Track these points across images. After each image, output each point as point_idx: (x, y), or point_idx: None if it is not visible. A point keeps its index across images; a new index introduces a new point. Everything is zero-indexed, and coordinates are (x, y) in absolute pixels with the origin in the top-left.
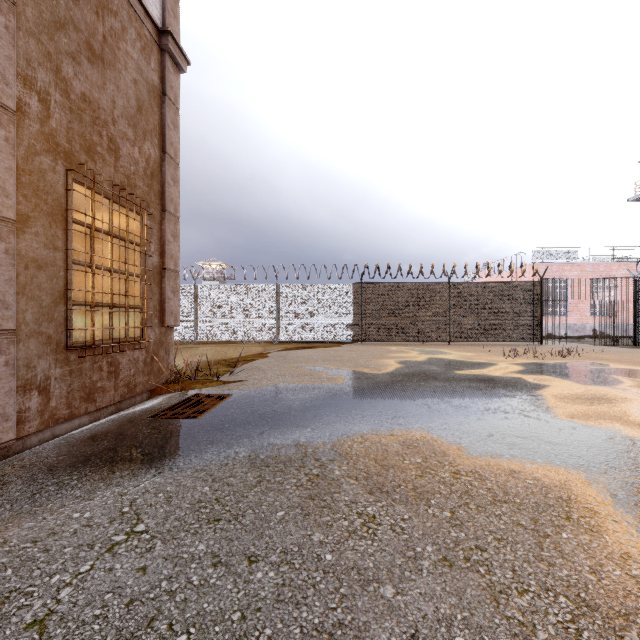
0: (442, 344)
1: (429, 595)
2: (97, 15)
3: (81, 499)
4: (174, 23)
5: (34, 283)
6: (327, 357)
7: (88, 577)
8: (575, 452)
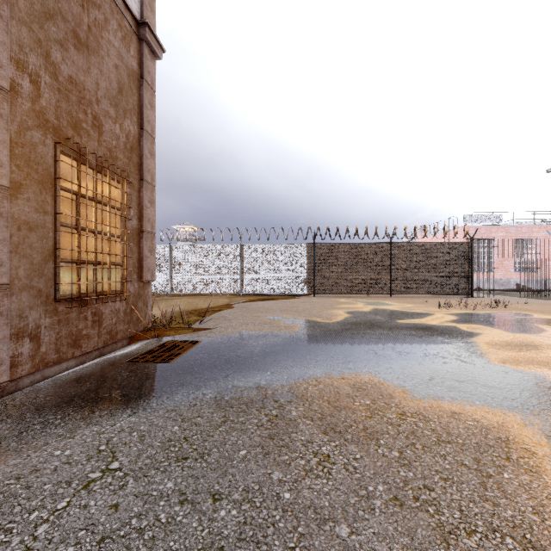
0: (384, 296)
1: (382, 535)
2: (82, 7)
3: (63, 437)
4: (151, 16)
5: (26, 243)
6: (284, 308)
7: (64, 514)
8: (509, 395)
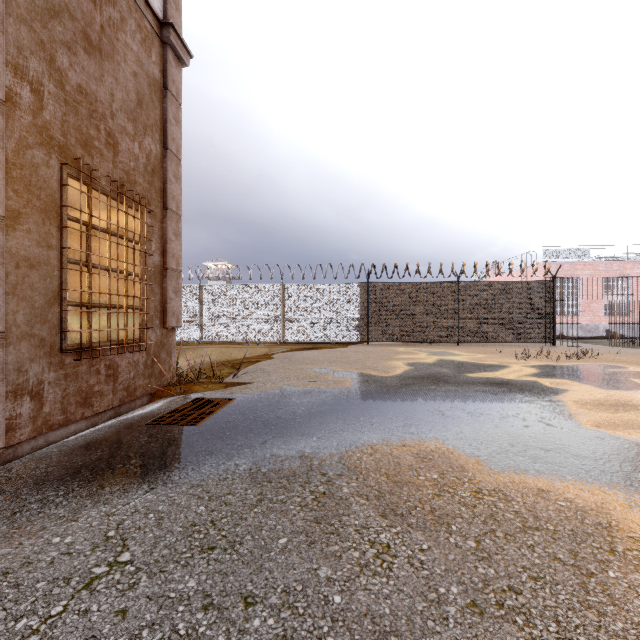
0: (451, 345)
1: None
2: (94, 4)
3: (64, 520)
4: (176, 15)
5: (26, 283)
6: (333, 358)
7: (59, 622)
8: (608, 467)
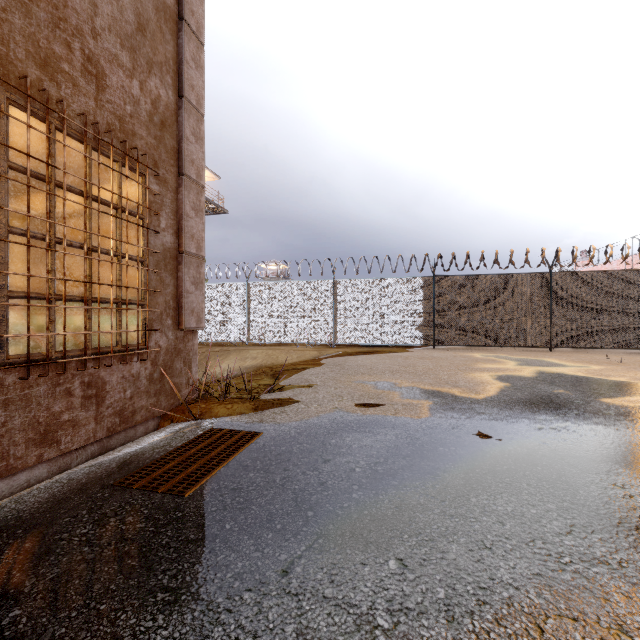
0: (540, 350)
1: None
2: None
3: None
4: None
5: None
6: (395, 367)
7: None
8: None
